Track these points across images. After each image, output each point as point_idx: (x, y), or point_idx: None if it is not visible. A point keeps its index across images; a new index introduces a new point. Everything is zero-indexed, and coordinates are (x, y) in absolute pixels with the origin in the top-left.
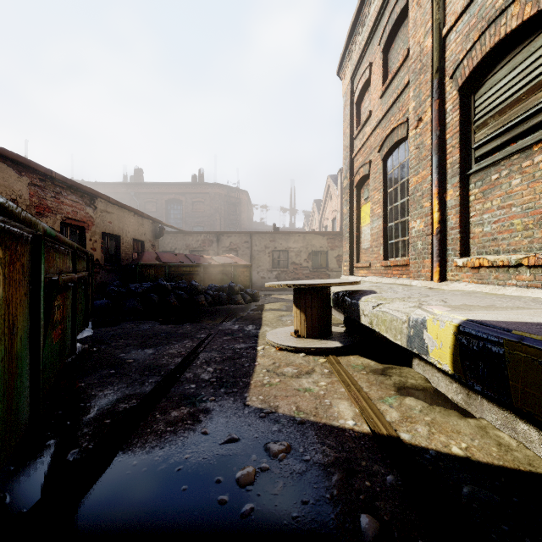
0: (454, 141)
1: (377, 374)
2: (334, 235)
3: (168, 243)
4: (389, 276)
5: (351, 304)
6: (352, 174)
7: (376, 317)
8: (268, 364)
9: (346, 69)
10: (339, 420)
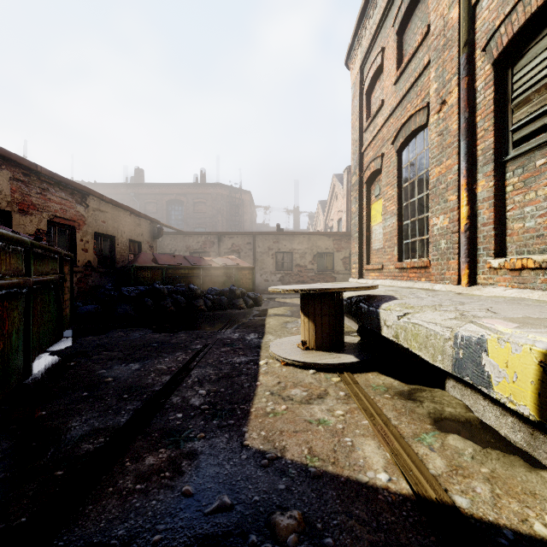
0: (487, 124)
1: (404, 399)
2: (340, 236)
3: (167, 244)
4: (404, 279)
5: (369, 312)
6: (362, 169)
7: (404, 329)
8: (271, 384)
9: (355, 58)
10: (366, 472)
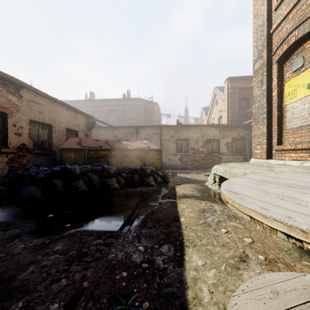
0: None
1: None
2: (224, 127)
3: (102, 135)
4: None
5: None
6: (270, 50)
7: None
8: None
9: None
10: None
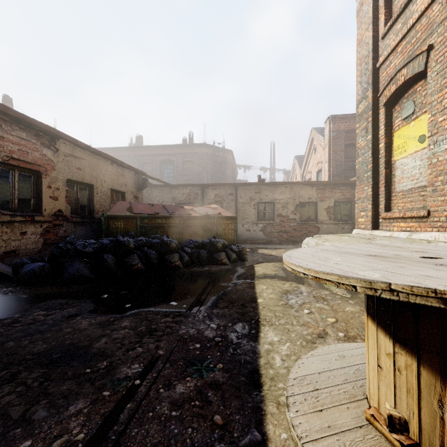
0: None
1: None
2: (323, 186)
3: (155, 196)
4: None
5: None
6: (376, 89)
7: None
8: None
9: None
10: None
